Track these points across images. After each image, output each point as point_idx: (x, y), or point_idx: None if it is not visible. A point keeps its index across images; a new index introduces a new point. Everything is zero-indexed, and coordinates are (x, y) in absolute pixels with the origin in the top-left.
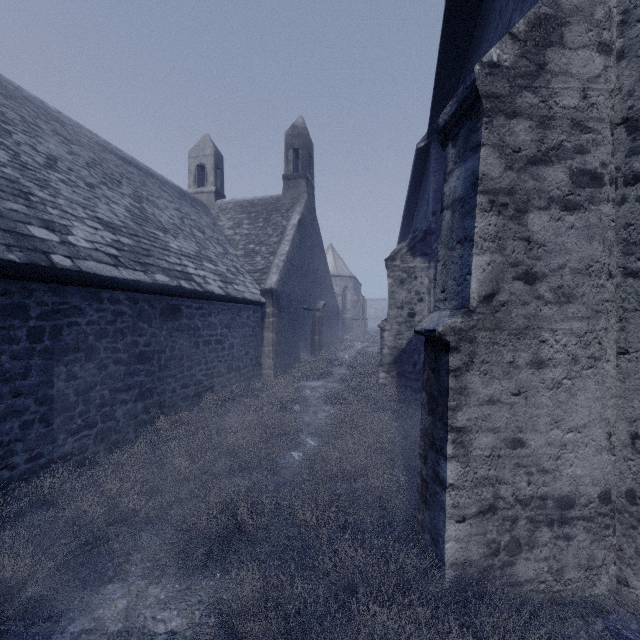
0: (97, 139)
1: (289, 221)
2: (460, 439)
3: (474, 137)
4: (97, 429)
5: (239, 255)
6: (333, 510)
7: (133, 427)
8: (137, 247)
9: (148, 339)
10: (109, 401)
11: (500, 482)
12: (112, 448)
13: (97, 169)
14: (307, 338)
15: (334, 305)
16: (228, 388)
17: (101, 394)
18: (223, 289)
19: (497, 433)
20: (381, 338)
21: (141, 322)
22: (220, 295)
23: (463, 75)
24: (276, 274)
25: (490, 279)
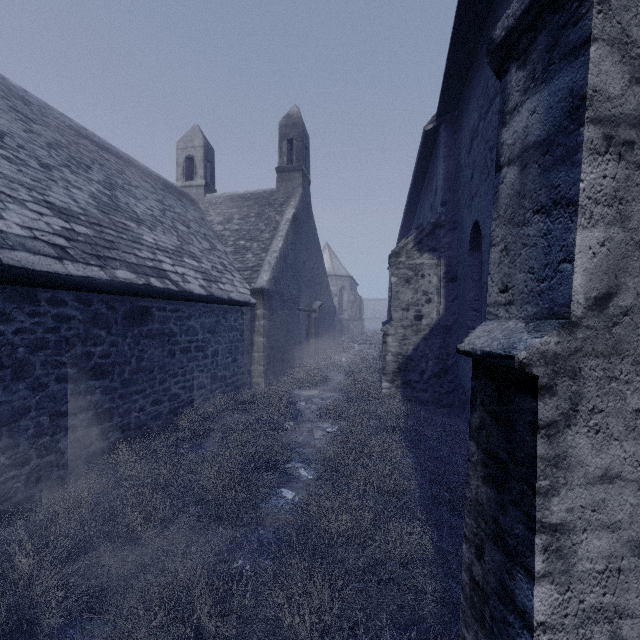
0: (70, 123)
1: (283, 216)
2: (556, 544)
3: (572, 33)
4: (31, 467)
5: (228, 252)
6: (335, 613)
7: (85, 458)
8: (97, 238)
9: (106, 349)
10: (49, 429)
11: (621, 614)
12: (53, 488)
13: (61, 151)
14: (302, 341)
15: (331, 306)
16: (211, 401)
17: (37, 421)
18: (205, 288)
19: (616, 531)
20: (384, 343)
21: (96, 328)
22: (201, 295)
23: (483, 38)
24: (268, 272)
25: (605, 269)
